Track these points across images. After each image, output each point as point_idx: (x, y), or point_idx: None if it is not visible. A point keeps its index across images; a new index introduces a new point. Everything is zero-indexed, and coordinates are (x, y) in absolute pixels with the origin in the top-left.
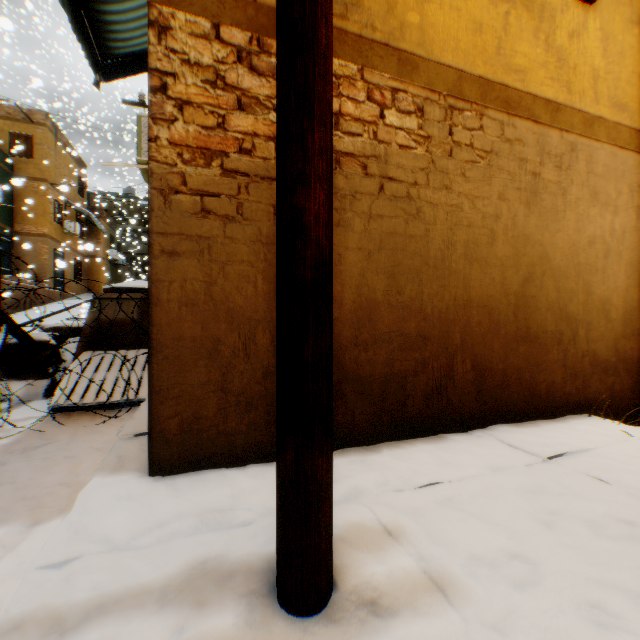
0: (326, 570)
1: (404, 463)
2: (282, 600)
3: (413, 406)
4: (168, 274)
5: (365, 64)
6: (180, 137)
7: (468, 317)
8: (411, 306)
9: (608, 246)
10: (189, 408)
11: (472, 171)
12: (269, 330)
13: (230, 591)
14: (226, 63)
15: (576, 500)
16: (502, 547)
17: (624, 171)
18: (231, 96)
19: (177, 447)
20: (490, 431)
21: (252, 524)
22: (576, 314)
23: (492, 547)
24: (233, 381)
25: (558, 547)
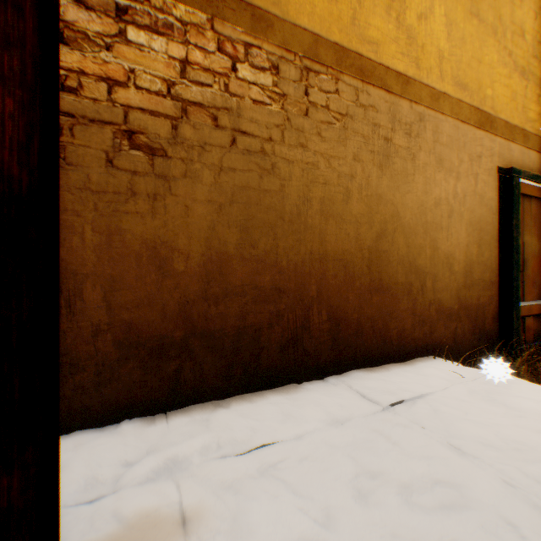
0: None
1: (245, 420)
2: None
3: (268, 358)
4: None
5: (215, 15)
6: None
7: (324, 270)
8: (266, 259)
9: (452, 207)
10: None
11: (328, 132)
12: (101, 285)
13: None
14: None
15: (400, 458)
16: (304, 534)
17: (466, 142)
18: None
19: None
20: (344, 378)
21: None
22: (425, 267)
23: (292, 536)
24: None
25: (365, 528)
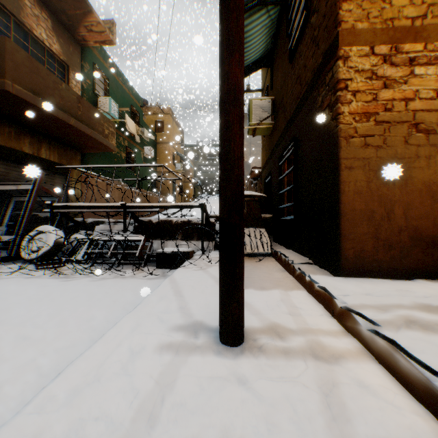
0: None
1: None
2: None
3: None
4: (348, 178)
5: None
6: (353, 109)
7: None
8: None
9: None
10: (358, 245)
11: None
12: (400, 206)
13: None
14: (376, 65)
15: None
16: None
17: None
18: (379, 82)
19: (352, 264)
20: None
21: (429, 297)
22: None
23: None
24: (380, 233)
25: None
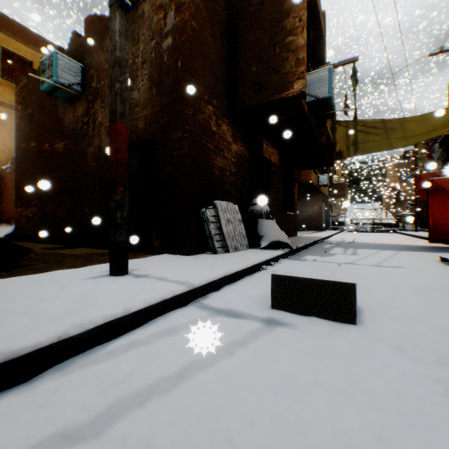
0: None
1: None
2: None
3: None
4: None
5: None
6: None
7: None
8: None
9: None
10: None
11: None
12: None
13: None
14: None
15: None
16: None
17: None
18: None
19: None
20: None
21: None
22: None
23: None
24: None
25: None
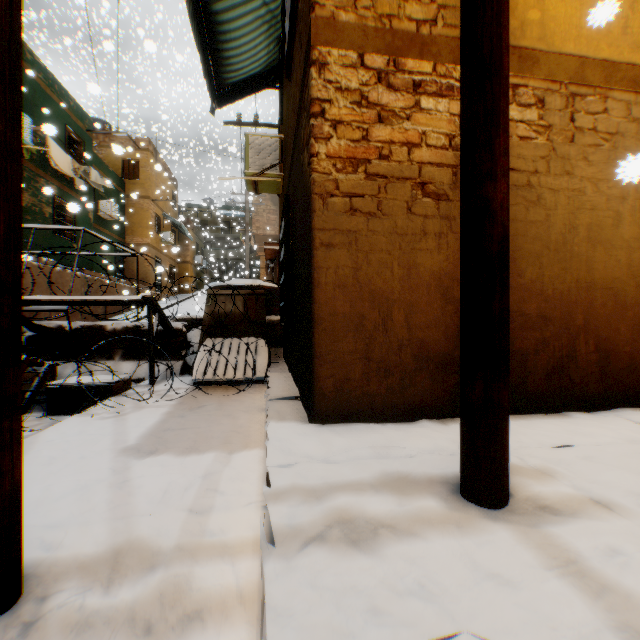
0: (507, 477)
1: (532, 430)
2: (470, 497)
3: (533, 383)
4: (325, 262)
5: None
6: (334, 151)
7: (590, 299)
8: (531, 288)
9: None
10: (341, 371)
11: (594, 155)
12: (403, 308)
13: (424, 490)
14: (369, 85)
15: None
16: None
17: None
18: (373, 112)
19: (332, 402)
20: (615, 412)
21: (415, 457)
22: None
23: None
24: (374, 351)
25: None
